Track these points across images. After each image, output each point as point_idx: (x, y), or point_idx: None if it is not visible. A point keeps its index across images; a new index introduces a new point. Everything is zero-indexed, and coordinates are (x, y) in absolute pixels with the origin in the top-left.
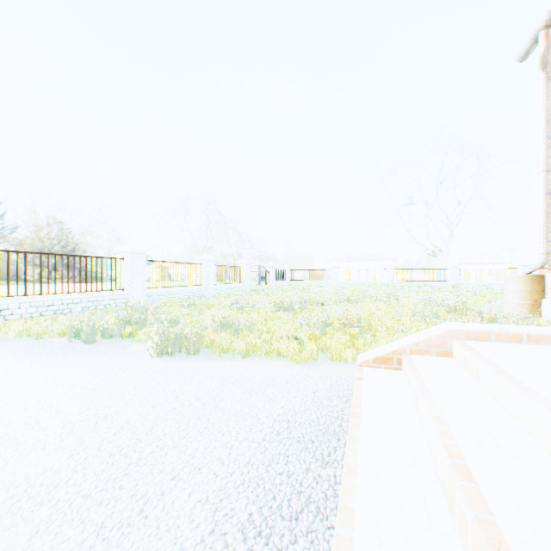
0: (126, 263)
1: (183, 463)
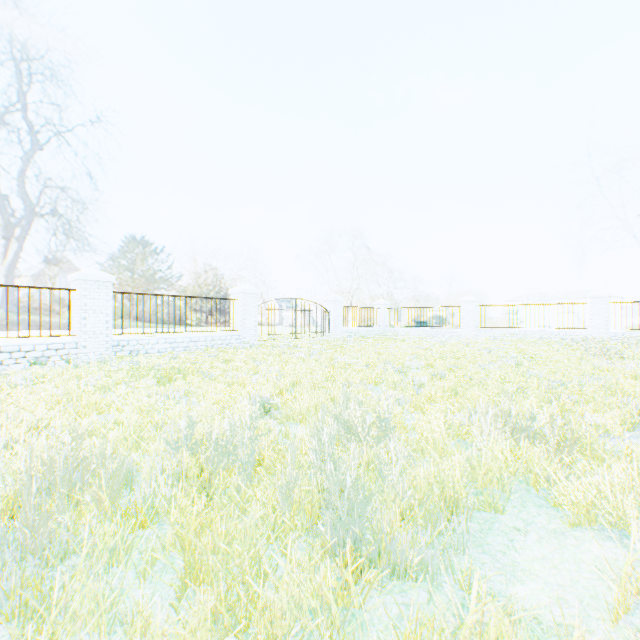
0: None
1: None
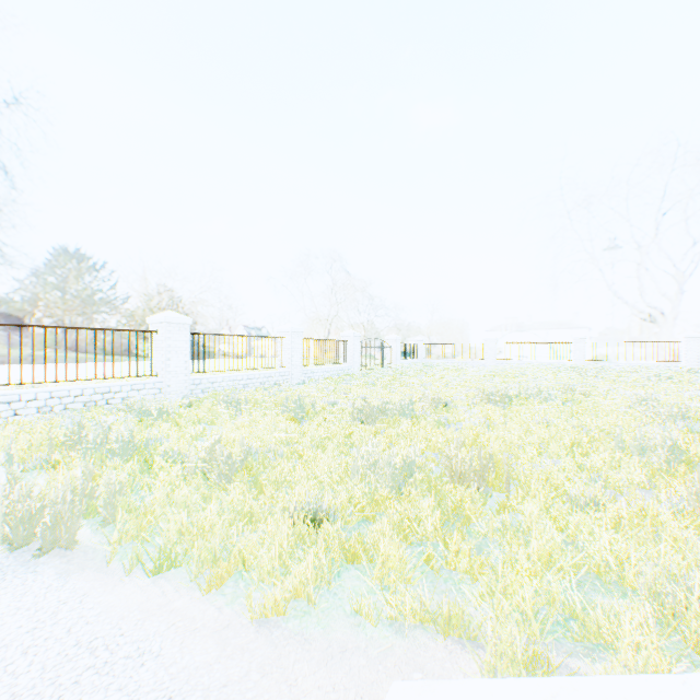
0: (159, 337)
1: None
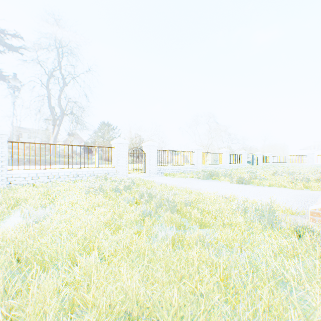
0: (194, 153)
1: (272, 195)
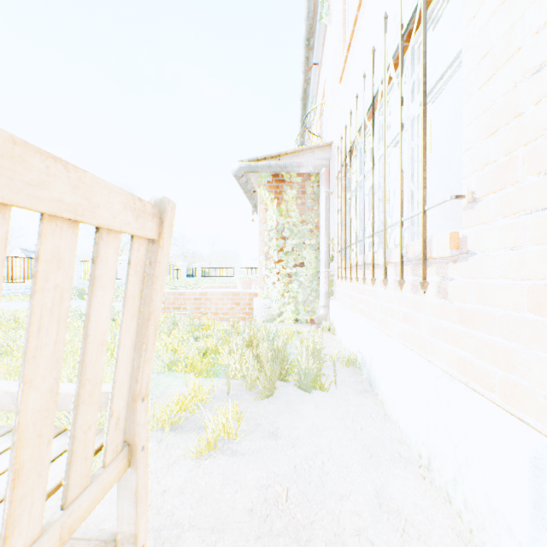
0: None
1: None
